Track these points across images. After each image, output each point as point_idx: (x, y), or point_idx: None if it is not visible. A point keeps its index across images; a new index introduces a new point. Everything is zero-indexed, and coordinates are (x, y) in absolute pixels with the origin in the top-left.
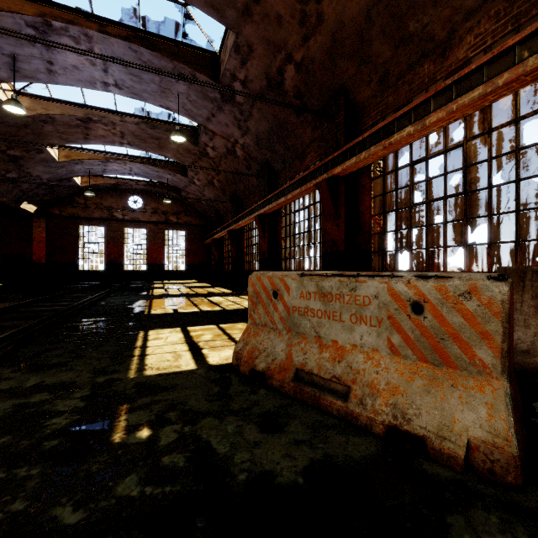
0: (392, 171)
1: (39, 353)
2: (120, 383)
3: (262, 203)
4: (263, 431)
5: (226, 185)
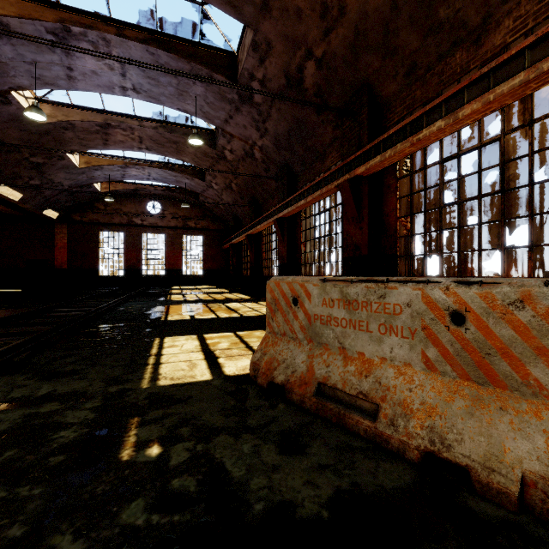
0: (420, 169)
1: (54, 360)
2: (132, 394)
3: (281, 206)
4: (282, 452)
5: (244, 188)
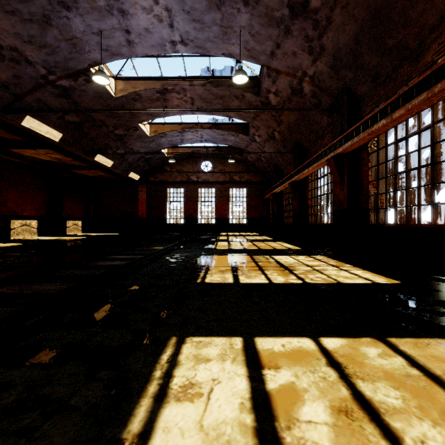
0: None
1: None
2: None
3: (340, 139)
4: None
5: (287, 135)
